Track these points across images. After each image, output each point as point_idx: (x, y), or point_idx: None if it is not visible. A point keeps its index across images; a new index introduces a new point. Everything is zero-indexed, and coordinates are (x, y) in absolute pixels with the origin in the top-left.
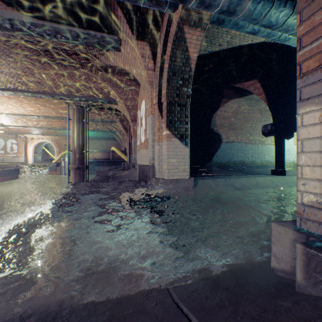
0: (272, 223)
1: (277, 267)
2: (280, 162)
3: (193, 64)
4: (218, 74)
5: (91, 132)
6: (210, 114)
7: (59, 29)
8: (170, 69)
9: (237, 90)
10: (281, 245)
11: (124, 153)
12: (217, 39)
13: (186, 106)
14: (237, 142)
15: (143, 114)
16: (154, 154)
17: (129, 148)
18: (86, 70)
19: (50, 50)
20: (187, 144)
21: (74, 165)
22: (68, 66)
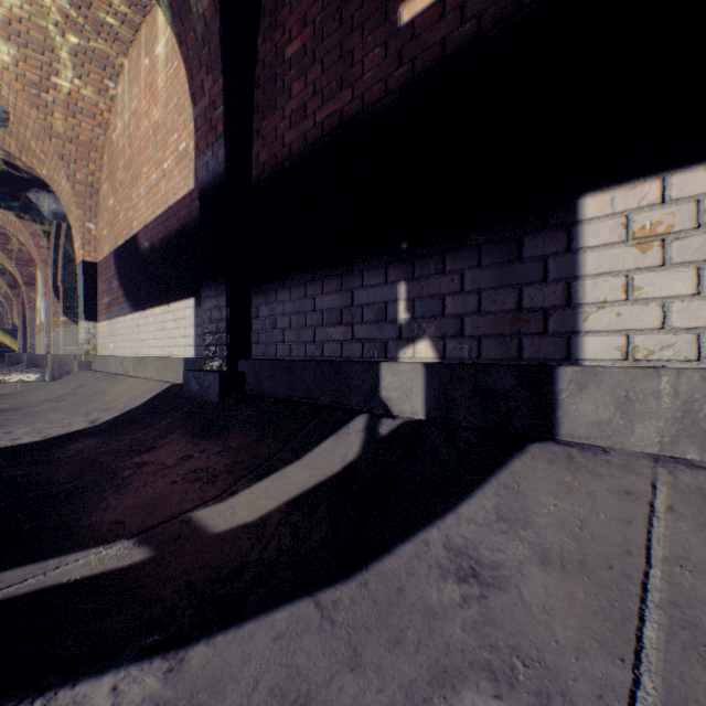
0: None
1: None
2: None
3: None
4: None
5: None
6: None
7: None
8: (66, 256)
9: None
10: None
11: (13, 335)
12: None
13: None
14: None
15: None
16: (51, 341)
17: (23, 325)
18: None
19: None
20: None
21: None
22: None
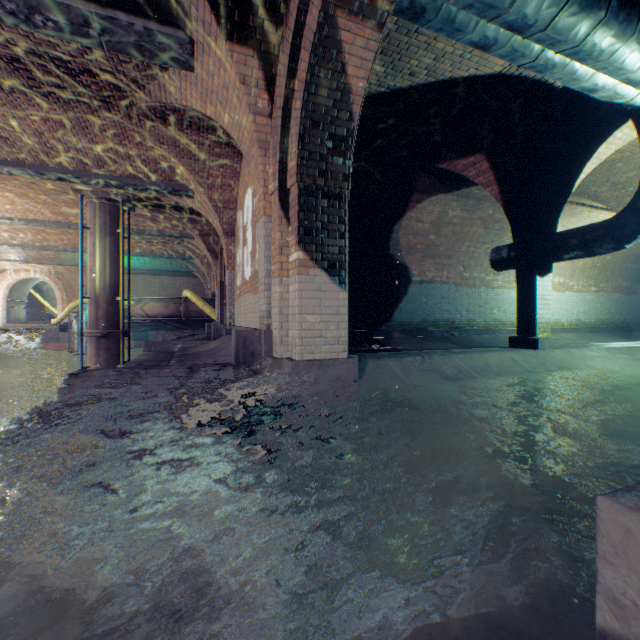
0: (600, 499)
1: (621, 632)
2: (527, 322)
3: (357, 105)
4: (405, 139)
5: (140, 258)
6: (388, 226)
7: (38, 1)
8: (306, 112)
9: (443, 177)
10: (634, 570)
11: (211, 304)
12: (407, 60)
13: (342, 199)
14: (441, 283)
15: (248, 219)
16: (270, 305)
17: (220, 292)
18: (117, 114)
19: (23, 58)
20: (344, 283)
21: (95, 330)
22: (74, 102)
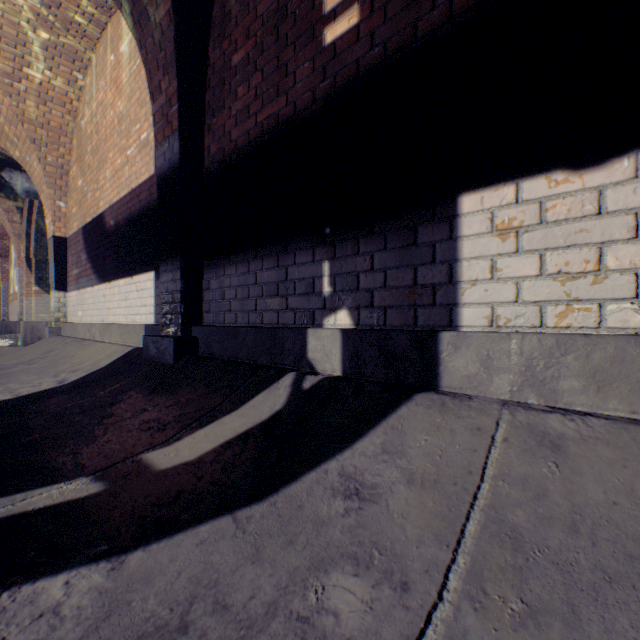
0: None
1: None
2: None
3: None
4: None
5: None
6: None
7: None
8: (39, 231)
9: None
10: None
11: None
12: None
13: None
14: None
15: None
16: (24, 309)
17: None
18: None
19: None
20: None
21: None
22: None
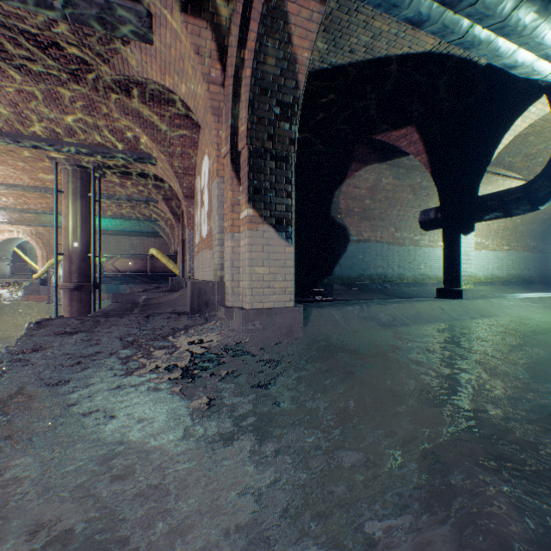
0: None
1: None
2: (452, 275)
3: (302, 74)
4: (345, 113)
5: (111, 220)
6: (330, 191)
7: None
8: (255, 79)
9: (378, 148)
10: None
11: (174, 261)
12: (347, 38)
13: (289, 162)
14: (375, 242)
15: (205, 183)
16: (223, 258)
17: (182, 250)
18: (85, 86)
19: None
20: (290, 238)
21: (68, 283)
22: (44, 74)
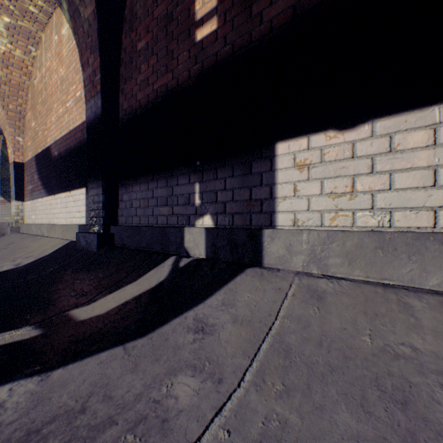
0: None
1: None
2: None
3: None
4: None
5: None
6: None
7: None
8: (3, 157)
9: None
10: None
11: None
12: None
13: None
14: None
15: None
16: None
17: None
18: None
19: None
20: None
21: None
22: None
